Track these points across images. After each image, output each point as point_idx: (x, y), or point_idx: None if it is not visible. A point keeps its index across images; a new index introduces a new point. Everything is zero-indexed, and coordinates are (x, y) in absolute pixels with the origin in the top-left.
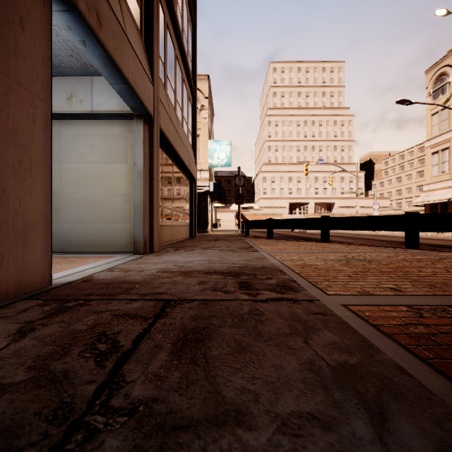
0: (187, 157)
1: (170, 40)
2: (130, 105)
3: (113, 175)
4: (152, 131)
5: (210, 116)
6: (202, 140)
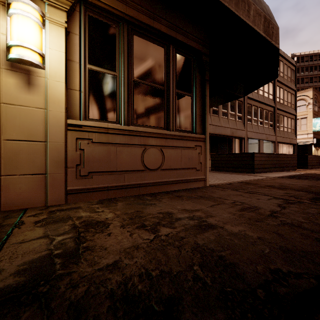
0: (289, 140)
1: (281, 116)
2: (270, 141)
3: (267, 151)
4: (275, 144)
5: (318, 102)
6: (308, 119)
